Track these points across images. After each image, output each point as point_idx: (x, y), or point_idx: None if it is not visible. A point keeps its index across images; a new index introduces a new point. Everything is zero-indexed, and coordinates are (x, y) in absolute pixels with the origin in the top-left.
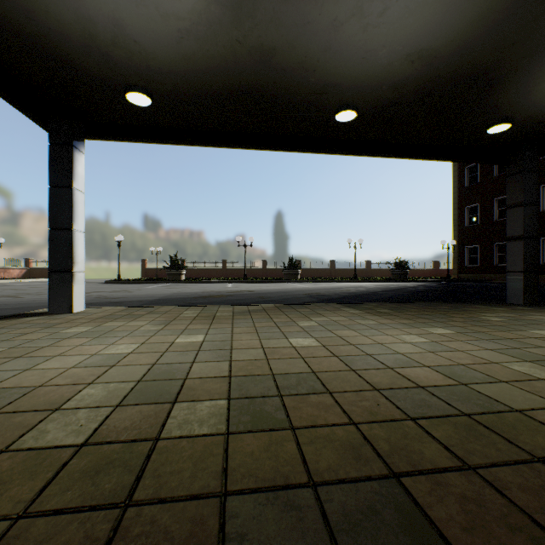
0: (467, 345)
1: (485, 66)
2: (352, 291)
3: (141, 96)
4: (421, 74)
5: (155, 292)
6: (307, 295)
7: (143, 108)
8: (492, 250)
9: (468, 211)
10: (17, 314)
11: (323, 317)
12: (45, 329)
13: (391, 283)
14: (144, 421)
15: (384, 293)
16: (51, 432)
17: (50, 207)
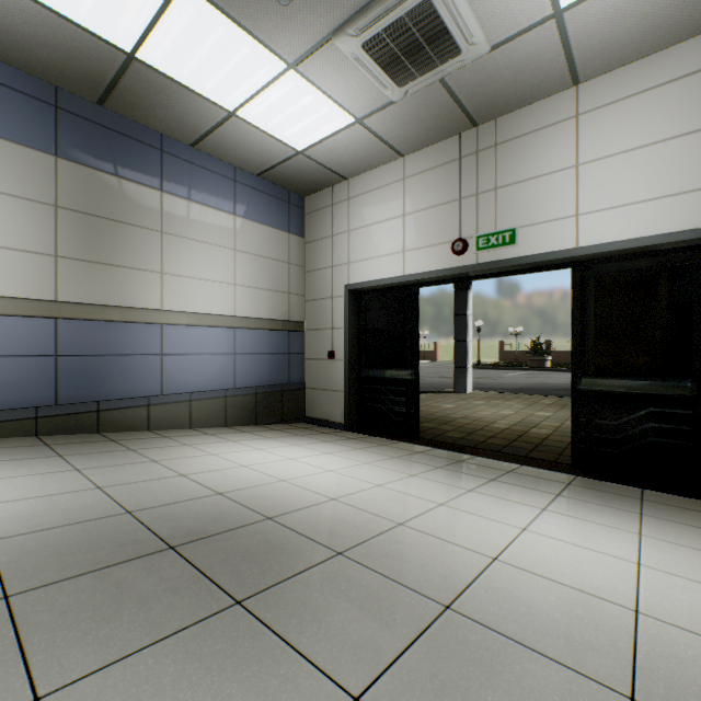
0: None
1: None
2: None
3: None
4: None
5: (516, 381)
6: None
7: None
8: None
9: None
10: (439, 391)
11: None
12: (462, 400)
13: None
14: (522, 429)
15: None
16: (495, 426)
17: (455, 328)
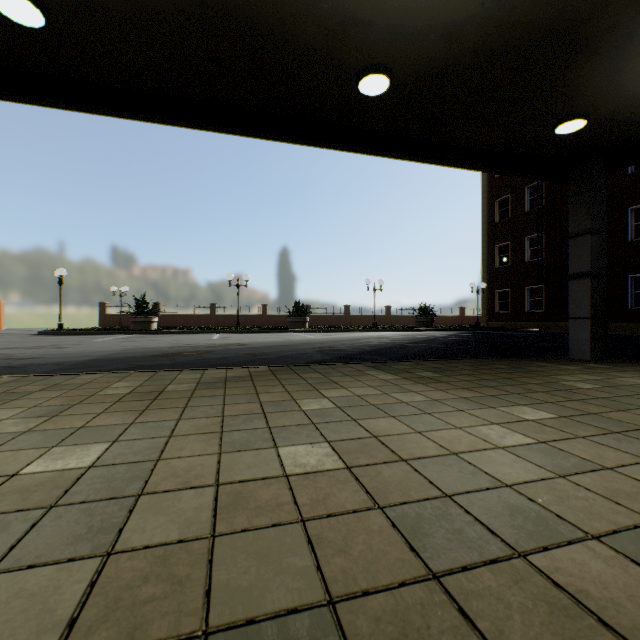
0: (605, 449)
1: (579, 12)
2: (374, 344)
3: (21, 2)
4: (489, 16)
5: (99, 348)
6: (317, 350)
7: (37, 36)
8: (524, 295)
9: (498, 250)
10: None
11: (341, 388)
12: None
13: (417, 333)
14: None
15: (414, 346)
16: None
17: None
